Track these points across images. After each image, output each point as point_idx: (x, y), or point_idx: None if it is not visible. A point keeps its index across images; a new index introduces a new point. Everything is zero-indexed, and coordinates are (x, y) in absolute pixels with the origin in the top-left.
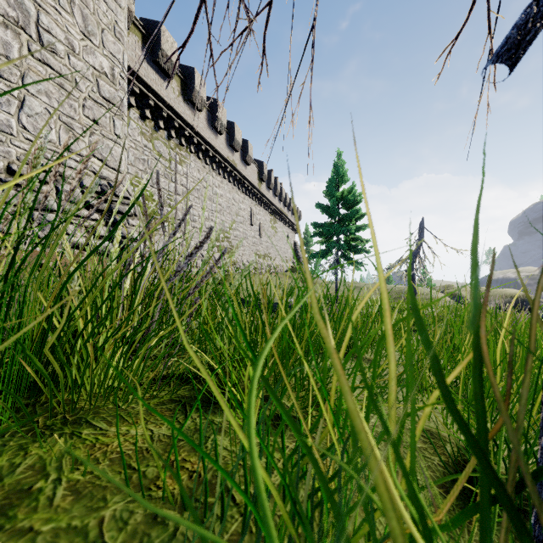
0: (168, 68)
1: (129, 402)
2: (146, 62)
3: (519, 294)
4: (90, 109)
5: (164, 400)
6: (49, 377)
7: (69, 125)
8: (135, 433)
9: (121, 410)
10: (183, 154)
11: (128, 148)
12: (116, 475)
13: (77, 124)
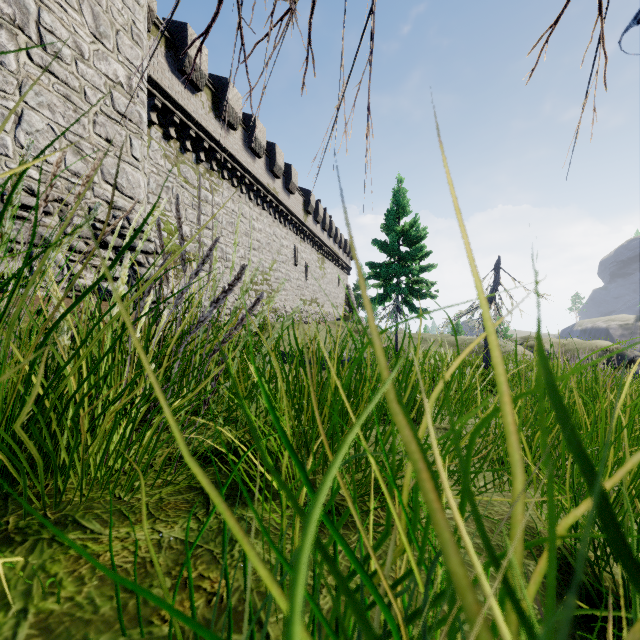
0: (196, 78)
1: (133, 493)
2: (170, 71)
3: (612, 347)
4: (102, 126)
5: (180, 487)
6: (27, 460)
7: (76, 145)
8: (138, 536)
9: (123, 503)
10: (215, 181)
11: (149, 173)
12: (106, 602)
13: (87, 143)
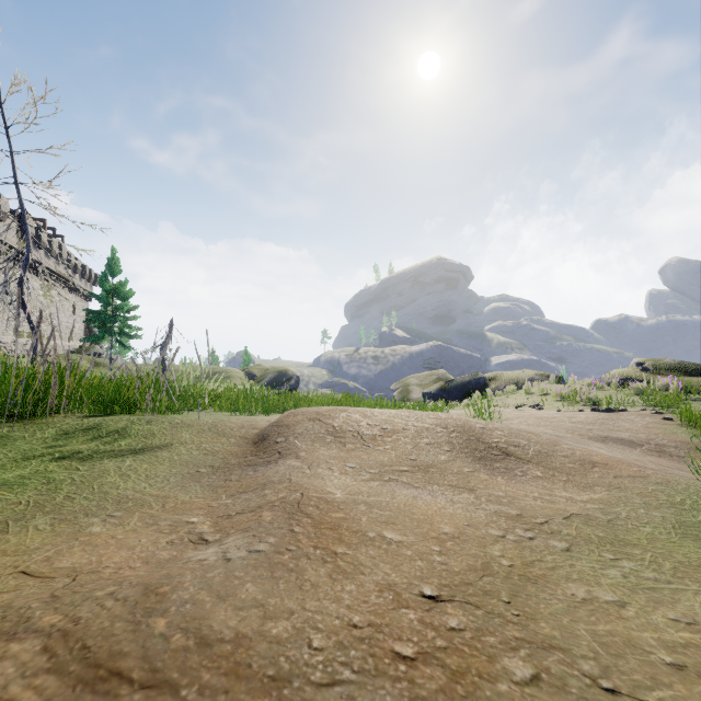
0: None
1: None
2: None
3: (283, 370)
4: None
5: None
6: None
7: None
8: None
9: None
10: None
11: None
12: None
13: None
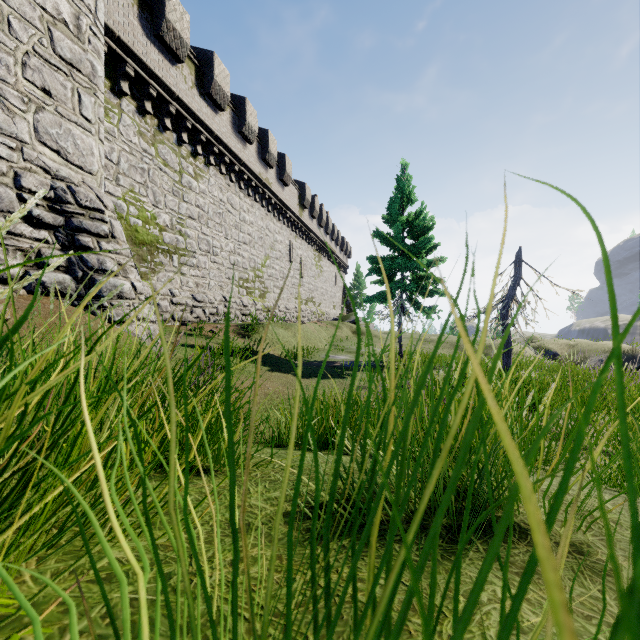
0: (176, 47)
1: None
2: (144, 35)
3: (627, 349)
4: (36, 71)
5: None
6: None
7: None
8: None
9: None
10: (200, 166)
11: (119, 151)
12: None
13: (12, 90)
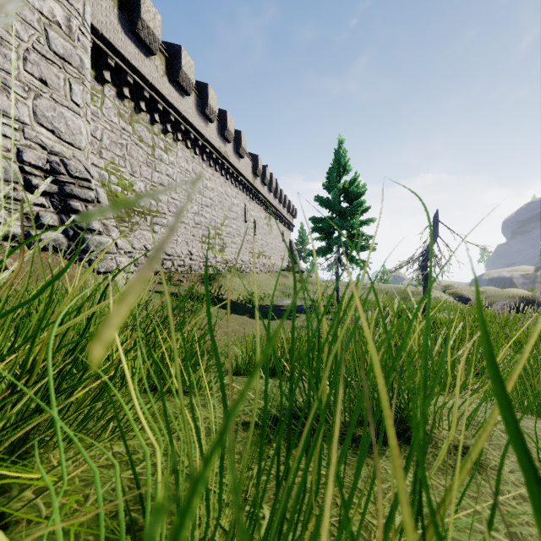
0: (150, 42)
1: None
2: (123, 32)
3: (528, 295)
4: (35, 65)
5: None
6: None
7: (2, 81)
8: None
9: None
10: (169, 142)
11: (102, 129)
12: None
13: (15, 81)
